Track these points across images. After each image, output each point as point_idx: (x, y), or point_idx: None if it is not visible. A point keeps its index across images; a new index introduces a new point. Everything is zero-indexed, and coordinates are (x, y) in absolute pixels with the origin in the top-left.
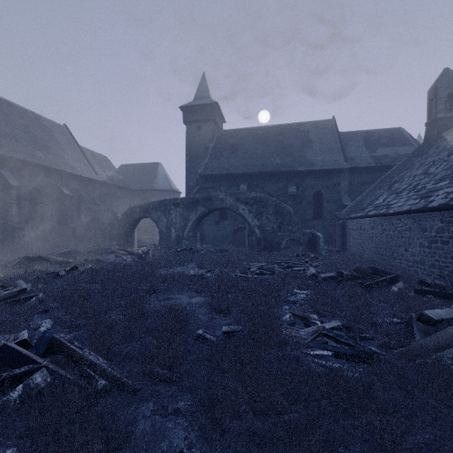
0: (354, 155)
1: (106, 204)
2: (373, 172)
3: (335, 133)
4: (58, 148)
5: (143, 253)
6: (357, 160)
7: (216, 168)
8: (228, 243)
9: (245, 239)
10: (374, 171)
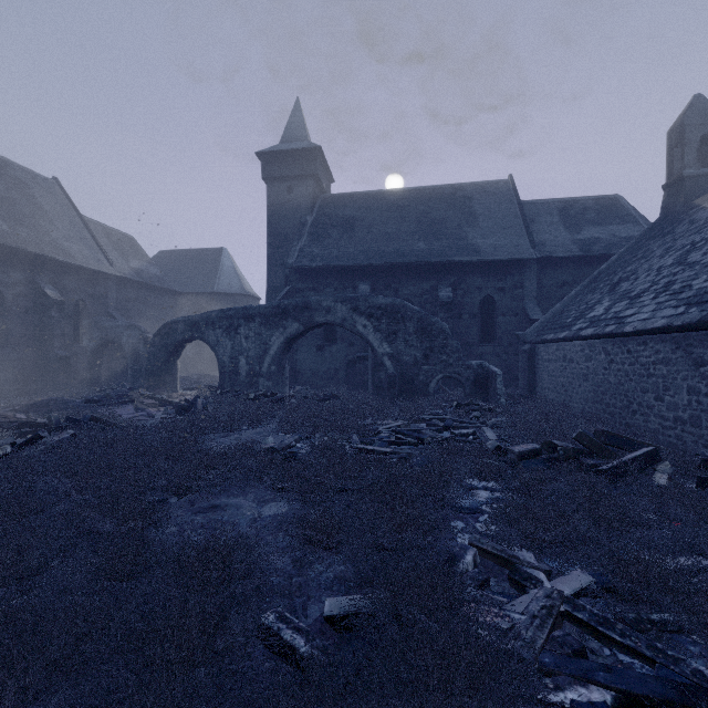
0: (545, 237)
1: (129, 317)
2: (577, 265)
3: (514, 202)
4: (39, 218)
5: (187, 402)
6: (550, 245)
7: (319, 257)
8: (339, 384)
9: (367, 376)
10: (579, 264)
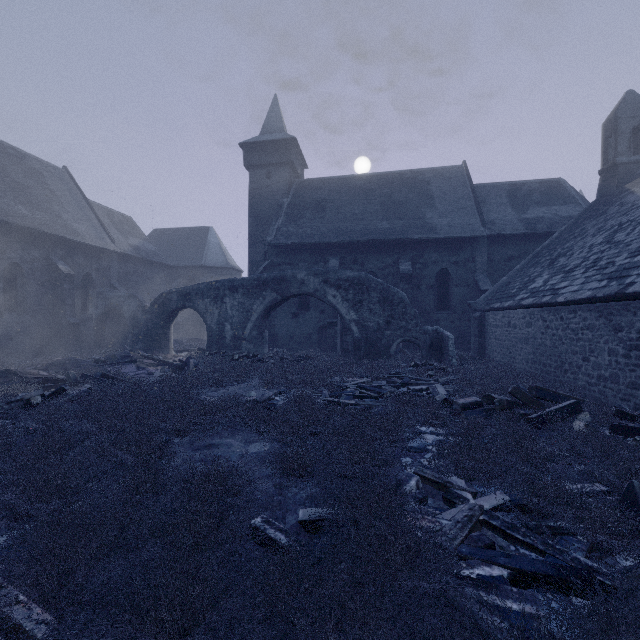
0: (495, 217)
1: (129, 288)
2: (523, 242)
3: (467, 185)
4: (52, 203)
5: (180, 362)
6: (499, 224)
7: (294, 235)
8: (312, 346)
9: (336, 340)
10: (525, 241)
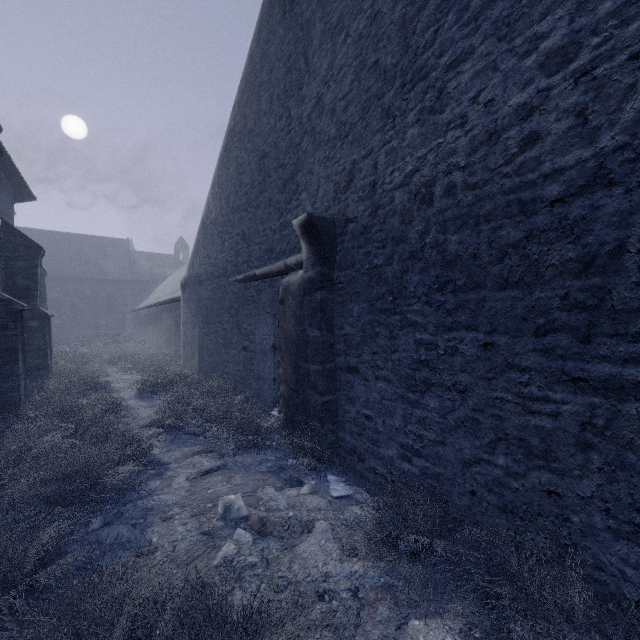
0: (139, 271)
1: None
2: (150, 284)
3: (127, 252)
4: None
5: None
6: (140, 275)
7: None
8: None
9: None
10: (150, 284)
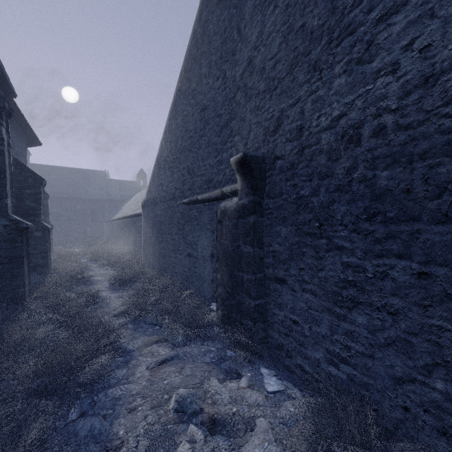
0: (112, 193)
1: None
2: (120, 202)
3: (105, 180)
4: None
5: None
6: (113, 195)
7: None
8: None
9: None
10: (120, 202)
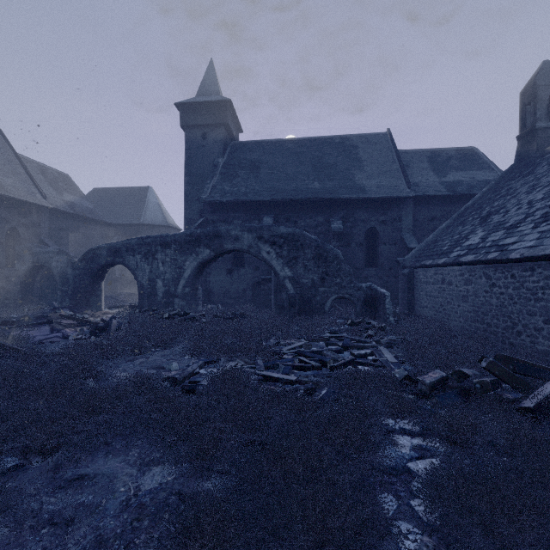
0: (418, 180)
1: (62, 244)
2: (444, 203)
3: (392, 150)
4: None
5: (104, 322)
6: (423, 186)
7: (229, 193)
8: (246, 302)
9: (270, 296)
10: (446, 202)
